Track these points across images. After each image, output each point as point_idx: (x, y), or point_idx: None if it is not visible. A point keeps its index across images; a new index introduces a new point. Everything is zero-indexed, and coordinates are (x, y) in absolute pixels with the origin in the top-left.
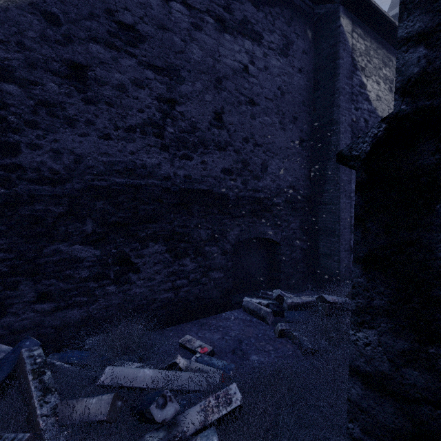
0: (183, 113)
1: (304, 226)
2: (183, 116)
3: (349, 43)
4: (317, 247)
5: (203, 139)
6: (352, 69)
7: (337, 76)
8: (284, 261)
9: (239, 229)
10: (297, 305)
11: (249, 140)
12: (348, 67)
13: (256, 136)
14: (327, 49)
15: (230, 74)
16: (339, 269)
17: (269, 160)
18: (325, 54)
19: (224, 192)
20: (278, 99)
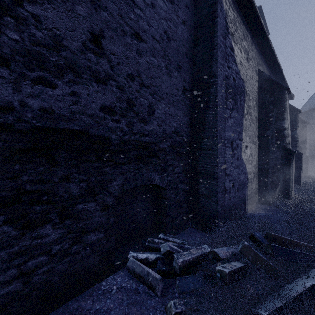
0: (39, 17)
1: (186, 169)
2: (39, 22)
3: (224, 6)
4: (197, 188)
5: (73, 63)
6: (226, 31)
7: (216, 33)
8: (169, 205)
9: (123, 177)
10: (188, 263)
11: (134, 78)
12: (223, 28)
13: (143, 75)
14: (206, 8)
15: None
16: (217, 209)
17: (155, 103)
18: (205, 12)
19: (104, 135)
20: (165, 43)
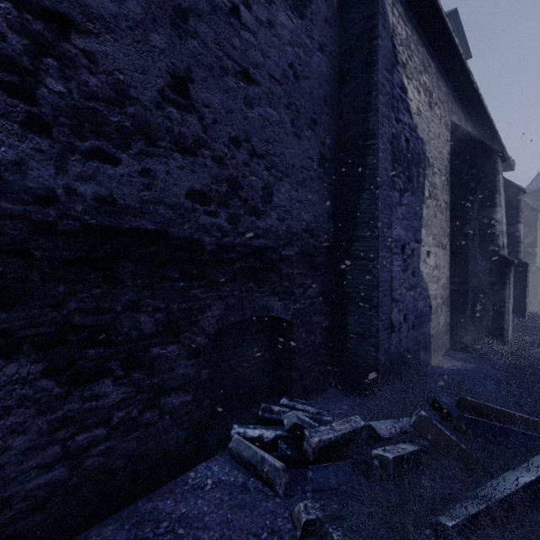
0: (94, 55)
1: (325, 291)
2: (94, 63)
3: (389, 19)
4: (344, 322)
5: (145, 124)
6: (392, 61)
7: (376, 64)
8: (297, 350)
9: (223, 305)
10: (328, 445)
11: (241, 144)
12: (388, 55)
13: (254, 138)
14: (360, 22)
15: (205, 9)
16: (378, 357)
17: (275, 183)
18: (357, 30)
19: (192, 236)
20: (290, 84)
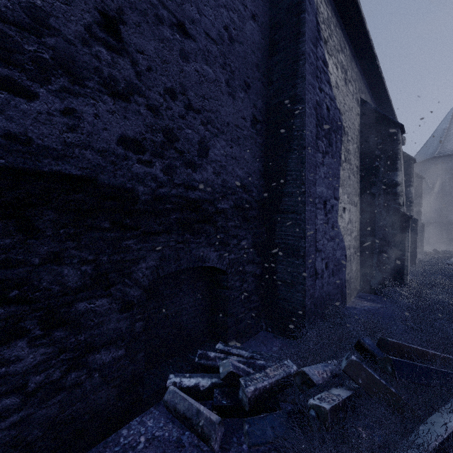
0: None
1: (257, 242)
2: None
3: None
4: (274, 271)
5: (69, 59)
6: (317, 35)
7: (303, 35)
8: (232, 298)
9: (158, 255)
10: (263, 393)
11: (177, 96)
12: (313, 29)
13: (190, 92)
14: None
15: None
16: (304, 302)
17: (210, 138)
18: (285, 4)
19: (125, 185)
20: (225, 45)
